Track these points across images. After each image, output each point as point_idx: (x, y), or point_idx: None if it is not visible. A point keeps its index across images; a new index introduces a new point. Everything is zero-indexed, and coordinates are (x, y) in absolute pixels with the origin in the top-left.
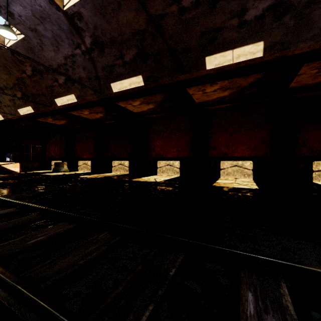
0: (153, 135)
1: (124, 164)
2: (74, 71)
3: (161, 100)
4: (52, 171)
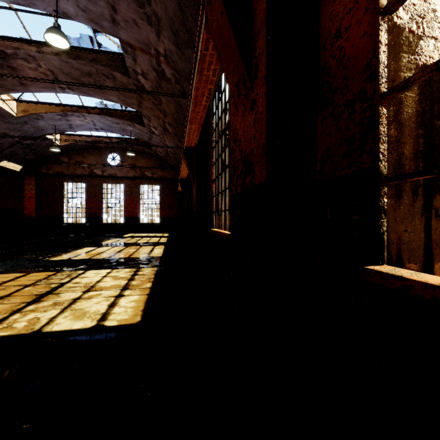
0: None
1: None
2: None
3: None
4: None
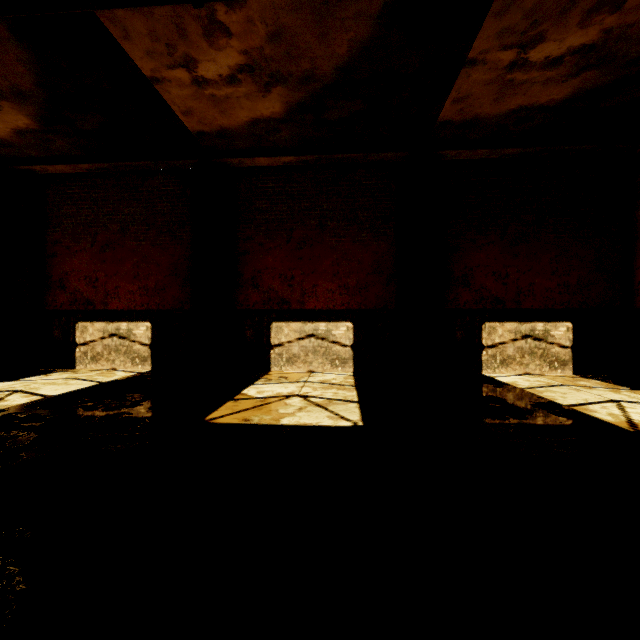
0: (60, 234)
1: None
2: None
3: (37, 84)
4: None
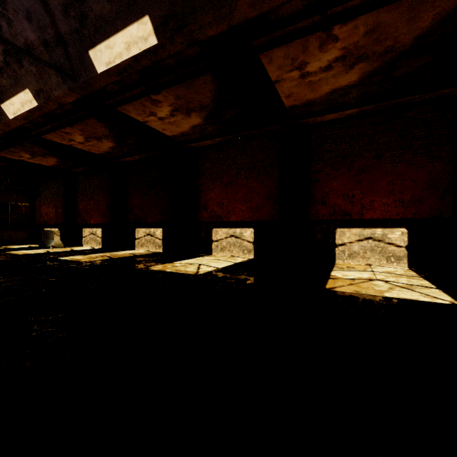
0: (204, 179)
1: (154, 235)
2: (13, 29)
3: (212, 100)
4: (37, 247)
